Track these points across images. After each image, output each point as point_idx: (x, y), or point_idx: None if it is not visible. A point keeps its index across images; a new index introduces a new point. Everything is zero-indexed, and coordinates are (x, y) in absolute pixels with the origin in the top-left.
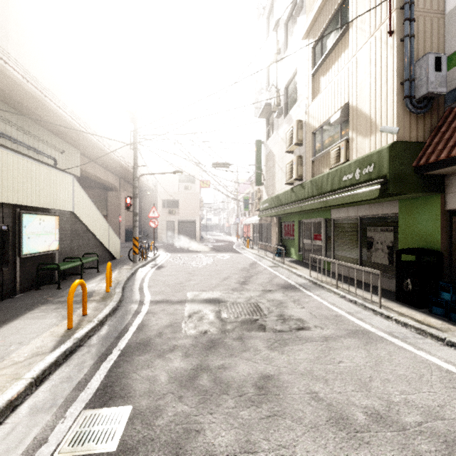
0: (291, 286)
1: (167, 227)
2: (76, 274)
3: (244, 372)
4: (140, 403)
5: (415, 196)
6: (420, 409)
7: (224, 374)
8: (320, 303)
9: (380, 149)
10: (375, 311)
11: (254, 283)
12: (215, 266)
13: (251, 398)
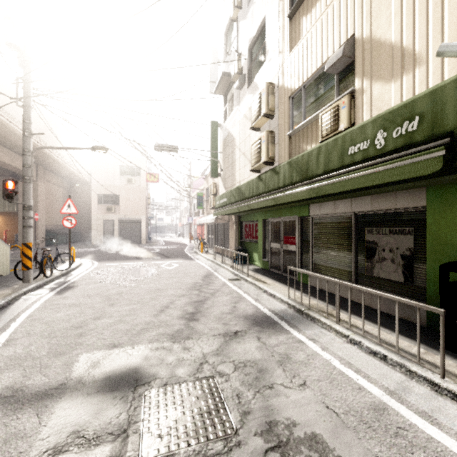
0: (267, 319)
1: (105, 228)
2: None
3: None
4: None
5: None
6: None
7: None
8: (326, 362)
9: (438, 87)
10: (436, 384)
11: (208, 315)
12: (154, 283)
13: None
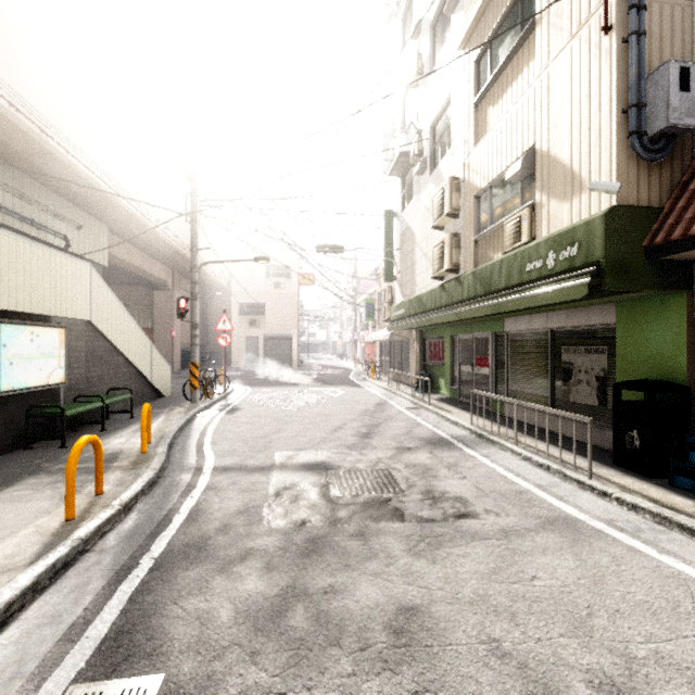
0: (443, 441)
1: (247, 346)
2: (95, 423)
3: (369, 600)
4: (180, 668)
5: (645, 295)
6: (686, 672)
7: (333, 604)
8: (490, 469)
9: (590, 219)
10: (581, 483)
11: (382, 435)
12: (321, 408)
13: (383, 654)
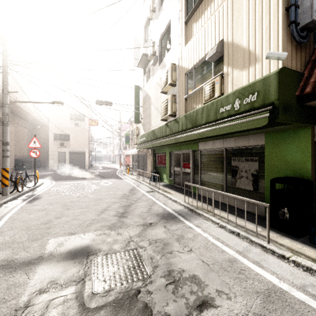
0: (170, 215)
1: (59, 157)
2: None
3: None
4: None
5: (287, 128)
6: None
7: None
8: (205, 238)
9: (266, 76)
10: (264, 247)
11: (133, 214)
12: (96, 194)
13: None
